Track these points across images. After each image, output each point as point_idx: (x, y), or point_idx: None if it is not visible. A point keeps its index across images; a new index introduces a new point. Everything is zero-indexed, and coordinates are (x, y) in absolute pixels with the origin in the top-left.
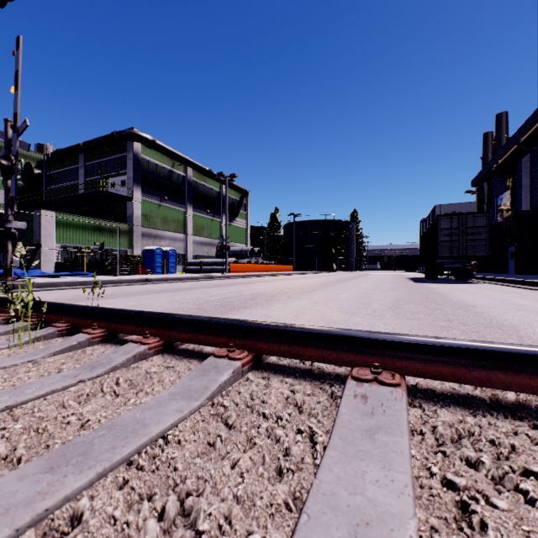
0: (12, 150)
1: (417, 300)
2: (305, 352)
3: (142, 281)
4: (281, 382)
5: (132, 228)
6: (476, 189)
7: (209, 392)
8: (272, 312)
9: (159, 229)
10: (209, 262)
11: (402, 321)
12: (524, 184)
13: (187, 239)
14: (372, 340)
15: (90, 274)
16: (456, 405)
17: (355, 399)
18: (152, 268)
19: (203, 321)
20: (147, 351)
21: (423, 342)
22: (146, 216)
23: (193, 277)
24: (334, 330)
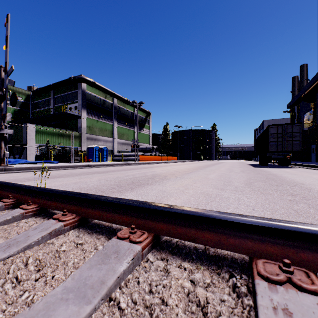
0: (4, 85)
1: (261, 179)
2: (201, 235)
3: (85, 166)
4: (179, 269)
5: (81, 134)
6: (290, 110)
7: (105, 288)
8: (166, 188)
9: (97, 135)
10: (127, 155)
11: (259, 195)
12: None
13: (114, 141)
14: (272, 228)
15: (55, 162)
16: None
17: (276, 316)
18: (93, 158)
19: (110, 202)
20: (63, 228)
21: None
22: (89, 127)
23: (117, 164)
24: (230, 216)
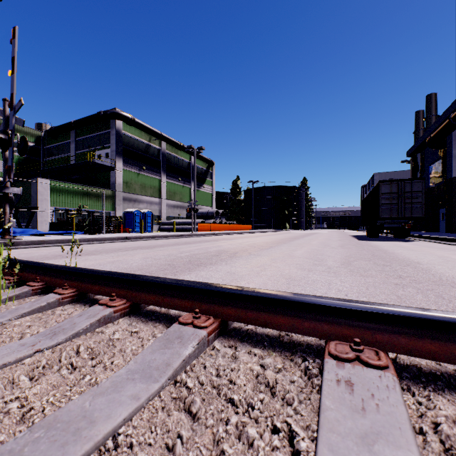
0: (9, 126)
1: (365, 257)
2: (274, 320)
3: (122, 238)
4: (249, 354)
5: (115, 193)
6: (410, 159)
7: (171, 370)
8: (236, 268)
9: (138, 194)
10: (180, 222)
11: (357, 278)
12: (454, 154)
13: (162, 203)
14: (348, 309)
15: (78, 233)
16: (452, 391)
17: (338, 386)
18: (132, 227)
19: (168, 284)
20: (112, 314)
21: (408, 315)
22: (127, 183)
23: (166, 235)
24: (305, 298)
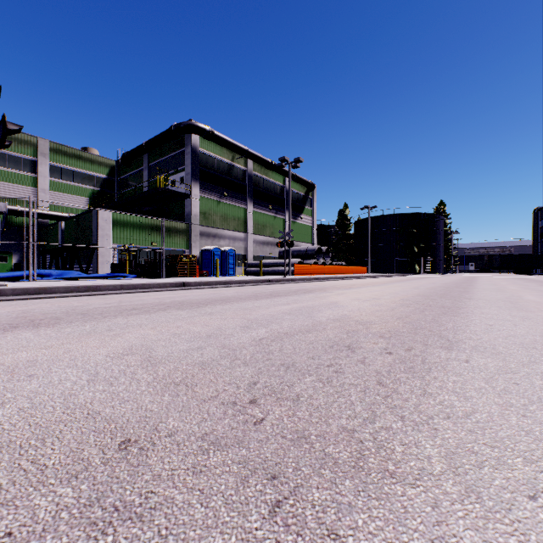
0: None
1: None
2: None
3: (177, 285)
4: None
5: (190, 227)
6: None
7: None
8: None
9: (218, 228)
10: (271, 263)
11: None
12: None
13: (248, 239)
14: None
15: (129, 276)
16: None
17: None
18: (210, 270)
19: None
20: None
21: None
22: (205, 214)
23: (246, 281)
24: None
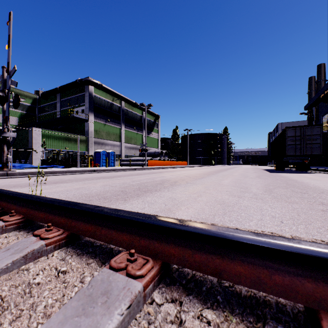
0: (6, 86)
1: (282, 185)
2: (229, 267)
3: (91, 171)
4: (200, 324)
5: (88, 138)
6: (307, 111)
7: None
8: (176, 194)
9: (104, 139)
10: (135, 159)
11: (283, 204)
12: None
13: (122, 145)
14: None
15: (60, 166)
16: None
17: None
18: (100, 163)
19: (106, 214)
20: (44, 248)
21: None
22: (96, 131)
23: (124, 169)
24: (274, 242)
